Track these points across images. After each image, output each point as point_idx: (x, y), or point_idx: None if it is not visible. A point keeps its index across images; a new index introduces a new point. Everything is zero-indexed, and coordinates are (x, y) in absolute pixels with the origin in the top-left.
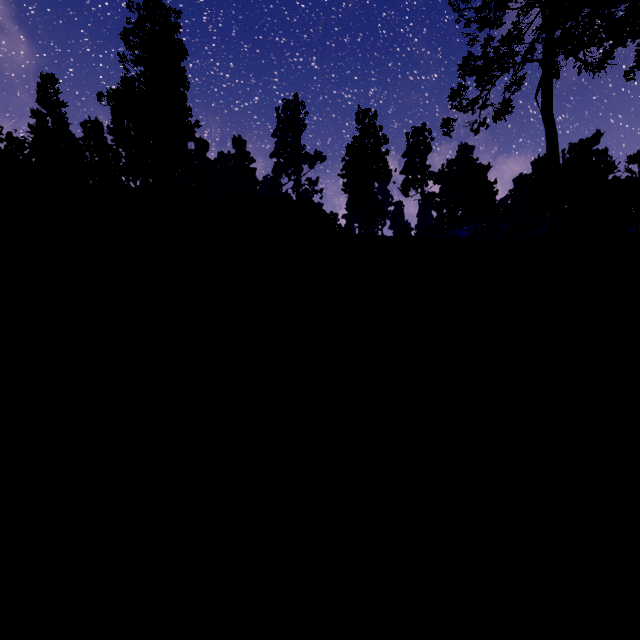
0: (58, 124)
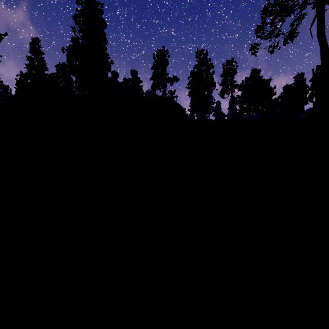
0: (40, 63)
